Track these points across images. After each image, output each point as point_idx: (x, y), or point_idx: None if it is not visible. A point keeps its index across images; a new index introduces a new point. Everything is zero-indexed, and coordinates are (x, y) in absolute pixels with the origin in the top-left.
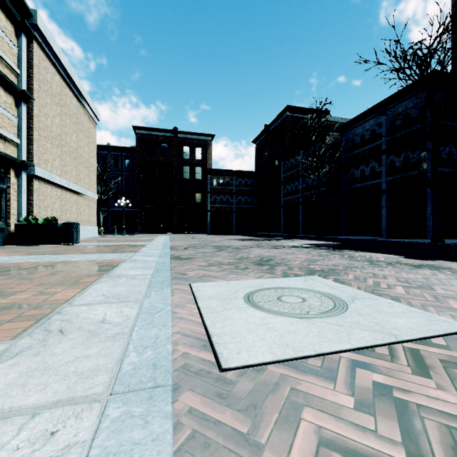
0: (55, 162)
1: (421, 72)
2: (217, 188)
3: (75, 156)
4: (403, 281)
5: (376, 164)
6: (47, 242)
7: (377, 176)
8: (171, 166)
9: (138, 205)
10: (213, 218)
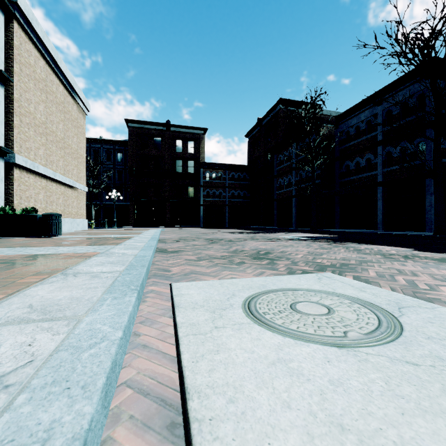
0: (39, 151)
1: (423, 56)
2: (210, 182)
3: (62, 145)
4: (442, 279)
5: (372, 156)
6: (25, 234)
7: (373, 168)
8: (163, 159)
9: (131, 198)
10: (205, 212)
